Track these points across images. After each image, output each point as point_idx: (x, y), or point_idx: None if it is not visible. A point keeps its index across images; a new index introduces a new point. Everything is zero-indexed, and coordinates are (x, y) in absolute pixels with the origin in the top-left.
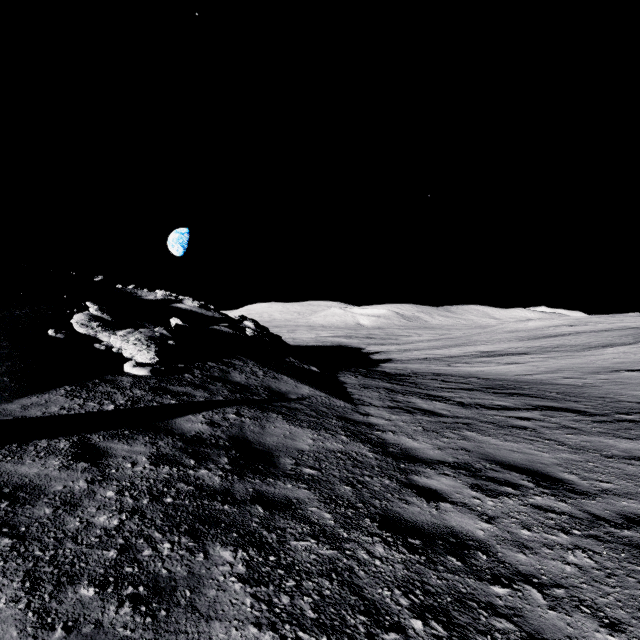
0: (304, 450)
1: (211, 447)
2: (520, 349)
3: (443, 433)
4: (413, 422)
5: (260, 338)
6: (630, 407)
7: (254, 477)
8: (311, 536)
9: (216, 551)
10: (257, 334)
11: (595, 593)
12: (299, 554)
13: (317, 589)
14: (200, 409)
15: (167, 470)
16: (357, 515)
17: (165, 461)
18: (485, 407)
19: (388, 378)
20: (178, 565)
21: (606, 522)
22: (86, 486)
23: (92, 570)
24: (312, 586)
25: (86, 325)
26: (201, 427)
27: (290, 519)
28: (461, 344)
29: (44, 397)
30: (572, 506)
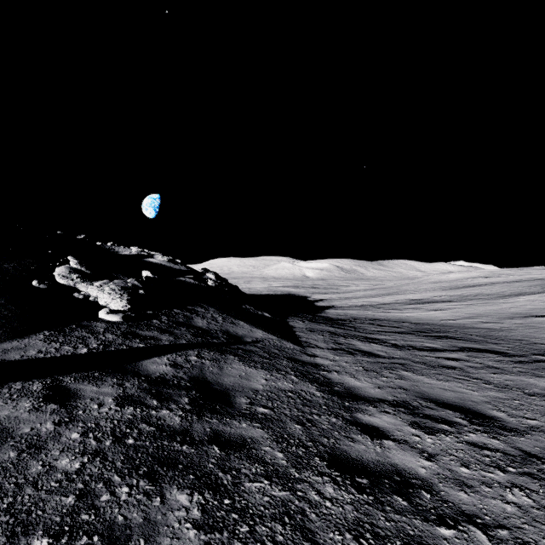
0: (258, 390)
1: (173, 388)
2: (443, 297)
3: (382, 373)
4: (354, 362)
5: (220, 288)
6: (544, 349)
7: (212, 417)
8: (264, 477)
9: (173, 495)
10: (217, 284)
11: (537, 534)
12: (253, 496)
13: (270, 535)
14: (165, 352)
15: (131, 411)
16: (307, 454)
17: (130, 402)
18: (417, 349)
19: (331, 323)
20: (134, 511)
21: (538, 459)
22: (53, 428)
23: (48, 518)
24: (265, 531)
25: (66, 277)
26: (165, 369)
27: (244, 459)
28: (392, 293)
29: (24, 341)
30: (504, 443)
